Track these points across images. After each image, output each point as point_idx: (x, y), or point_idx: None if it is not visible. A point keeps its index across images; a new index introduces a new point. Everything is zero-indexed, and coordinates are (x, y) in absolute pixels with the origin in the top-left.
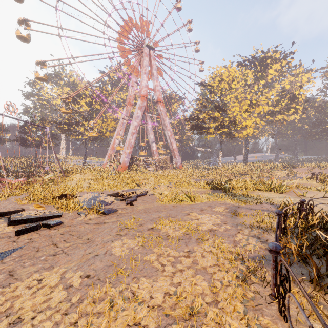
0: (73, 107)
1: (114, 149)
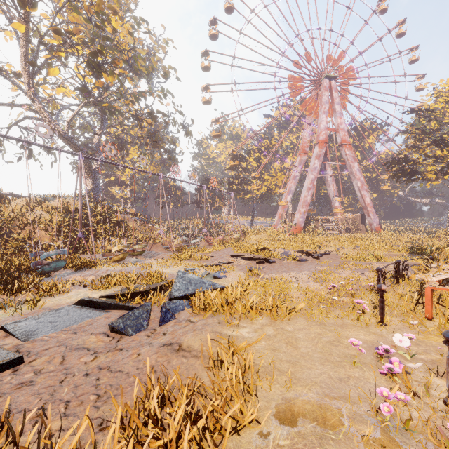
0: (241, 165)
1: (285, 208)
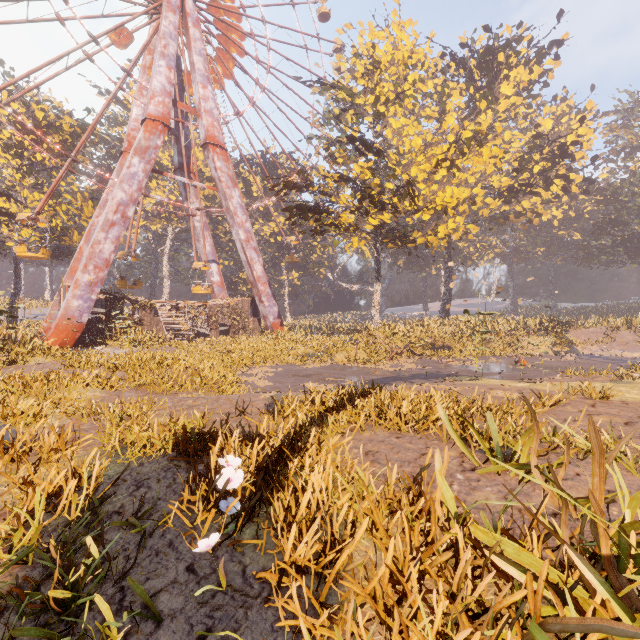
0: None
1: None
